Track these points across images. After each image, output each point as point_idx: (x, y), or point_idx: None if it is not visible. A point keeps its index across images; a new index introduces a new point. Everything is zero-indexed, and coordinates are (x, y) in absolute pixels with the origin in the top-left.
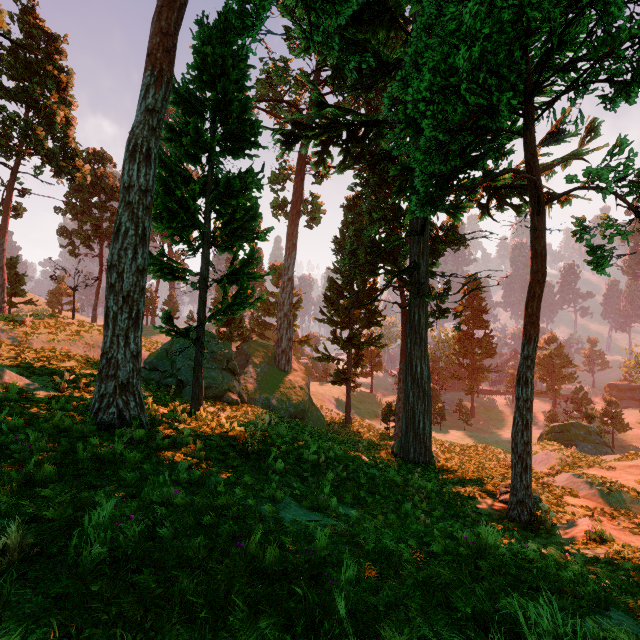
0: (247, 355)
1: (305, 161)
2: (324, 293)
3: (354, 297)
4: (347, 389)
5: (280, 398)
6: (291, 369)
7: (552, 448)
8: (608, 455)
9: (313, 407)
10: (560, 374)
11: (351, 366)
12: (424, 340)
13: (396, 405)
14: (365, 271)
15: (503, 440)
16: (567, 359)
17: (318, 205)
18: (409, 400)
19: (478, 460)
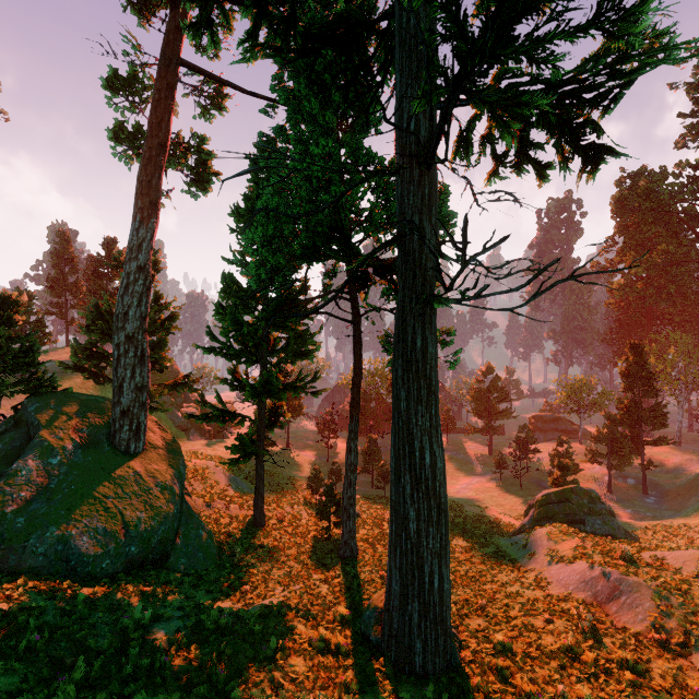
0: (31, 426)
1: (178, 55)
2: (216, 303)
3: (271, 309)
4: (257, 467)
5: (103, 528)
6: (144, 446)
7: (575, 540)
8: (668, 553)
9: (190, 521)
10: (495, 409)
11: (264, 427)
12: (434, 392)
13: (344, 493)
14: (295, 257)
15: (458, 500)
16: (504, 392)
17: (206, 156)
18: (408, 528)
19: (493, 589)
